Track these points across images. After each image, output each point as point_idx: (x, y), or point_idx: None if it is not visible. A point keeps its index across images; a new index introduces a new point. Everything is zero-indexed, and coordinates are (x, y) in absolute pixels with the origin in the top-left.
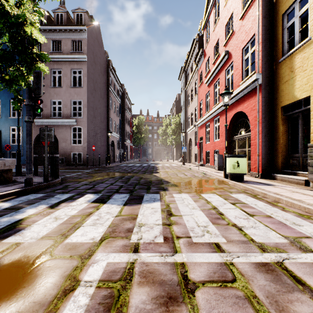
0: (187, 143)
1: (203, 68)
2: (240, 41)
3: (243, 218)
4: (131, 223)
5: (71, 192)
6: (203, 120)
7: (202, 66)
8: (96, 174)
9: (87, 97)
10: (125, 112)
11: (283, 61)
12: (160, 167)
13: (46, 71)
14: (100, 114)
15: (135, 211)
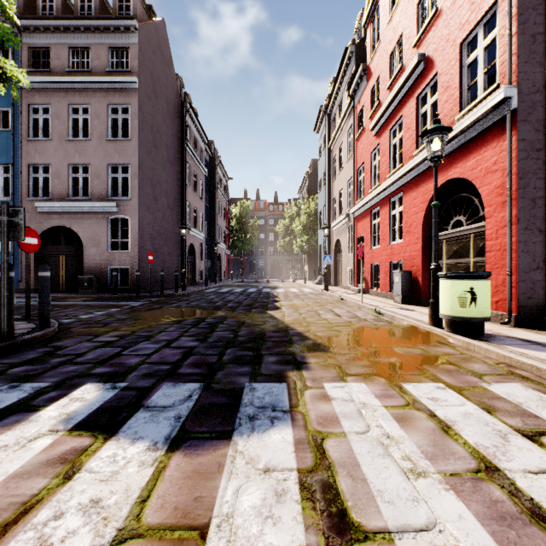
0: (331, 248)
1: (365, 102)
2: (456, 26)
3: None
4: None
5: (46, 377)
6: (366, 203)
7: (364, 98)
8: (147, 312)
9: (140, 158)
10: (217, 192)
11: None
12: (282, 294)
13: (21, 80)
14: (167, 193)
15: (201, 489)
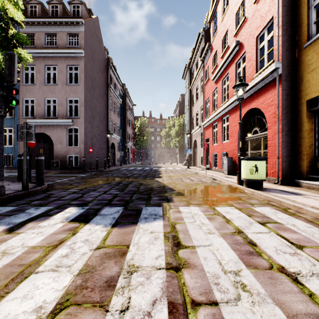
0: (191, 145)
1: (209, 64)
2: (254, 28)
3: (289, 254)
4: (117, 264)
5: (50, 205)
6: (210, 120)
7: (209, 61)
8: (91, 179)
9: (84, 95)
10: (127, 113)
11: (310, 46)
12: (163, 170)
13: (29, 59)
14: (99, 114)
15: (126, 237)
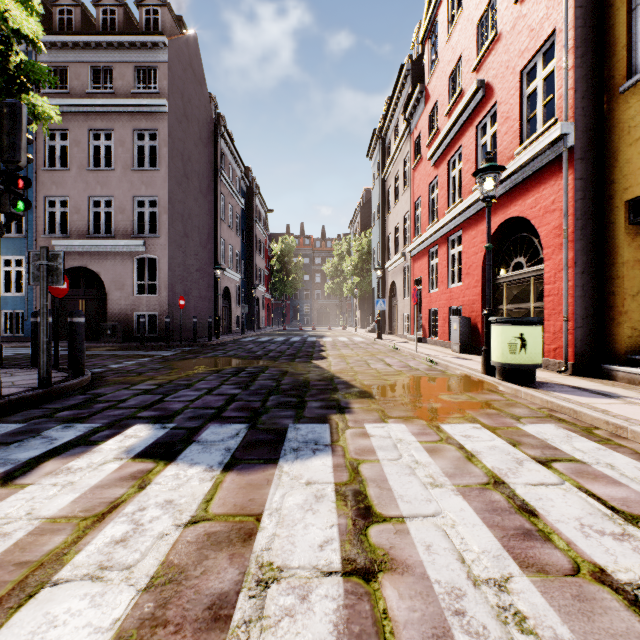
0: (385, 291)
1: (422, 128)
2: (515, 53)
3: (612, 536)
4: (234, 562)
5: (95, 419)
6: (423, 241)
7: (421, 122)
8: (182, 362)
9: (169, 190)
10: (255, 226)
11: (633, 89)
12: (329, 343)
13: (53, 116)
14: (199, 229)
15: (254, 494)
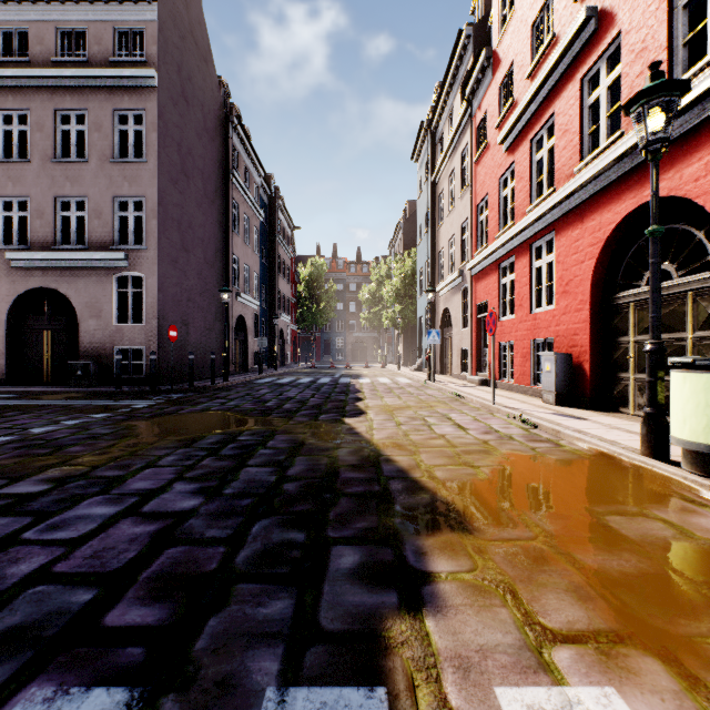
0: (435, 321)
1: (489, 106)
2: None
3: None
4: None
5: None
6: (492, 253)
7: (487, 99)
8: (149, 421)
9: (160, 188)
10: (278, 244)
11: None
12: (367, 387)
13: None
14: (203, 242)
15: None
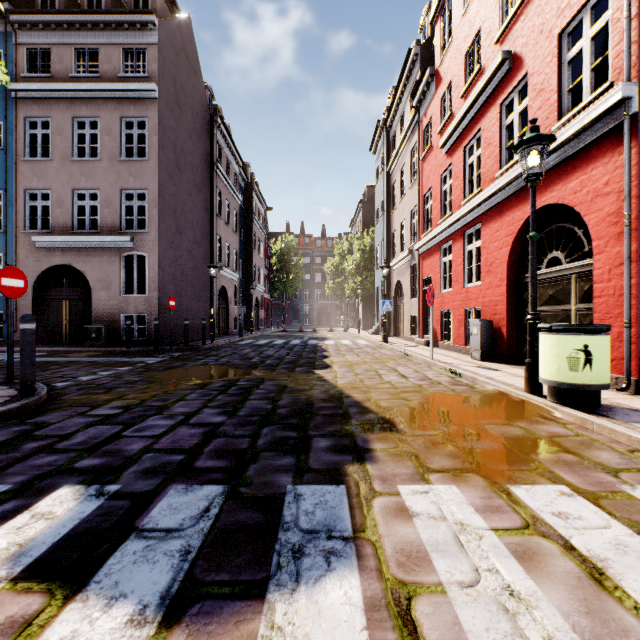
0: (390, 291)
1: (433, 114)
2: (552, 12)
3: None
4: None
5: (8, 475)
6: (435, 237)
7: (431, 109)
8: (165, 372)
9: (160, 182)
10: (254, 224)
11: None
12: (331, 347)
13: None
14: (193, 225)
15: None
